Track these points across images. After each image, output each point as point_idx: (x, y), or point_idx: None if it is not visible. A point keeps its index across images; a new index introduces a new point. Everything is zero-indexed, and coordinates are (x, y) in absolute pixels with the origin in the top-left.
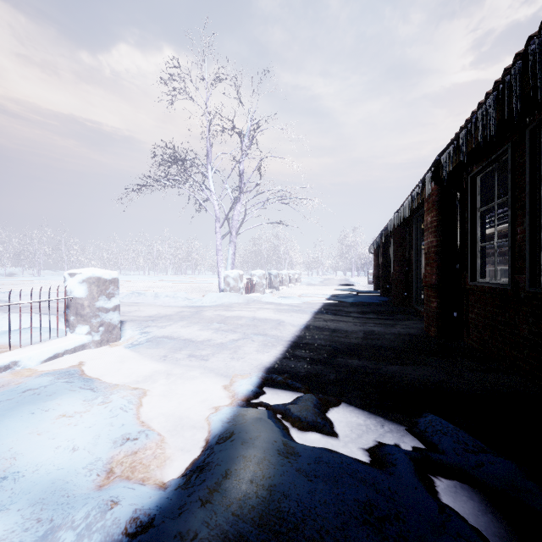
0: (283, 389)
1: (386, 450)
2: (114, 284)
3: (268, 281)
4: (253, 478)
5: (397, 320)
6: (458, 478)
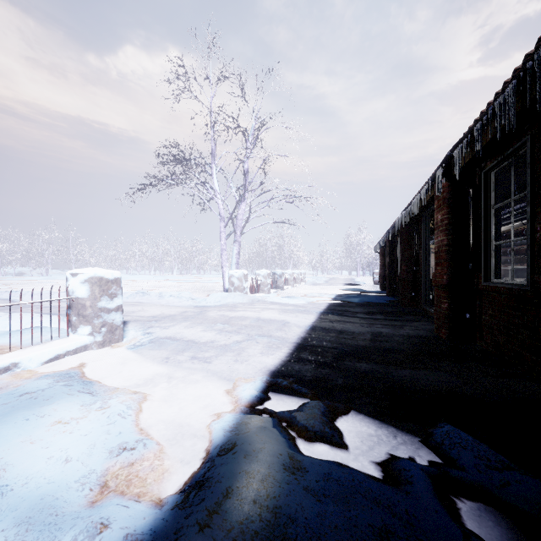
0: (288, 395)
1: (401, 466)
2: (117, 284)
3: (272, 281)
4: (256, 498)
5: (405, 321)
6: (482, 499)
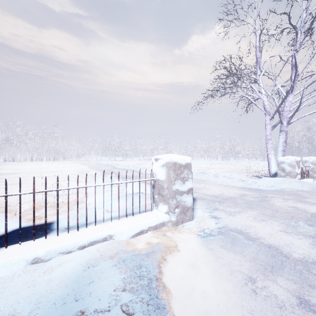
0: None
1: None
2: (187, 168)
3: None
4: None
5: None
6: None
